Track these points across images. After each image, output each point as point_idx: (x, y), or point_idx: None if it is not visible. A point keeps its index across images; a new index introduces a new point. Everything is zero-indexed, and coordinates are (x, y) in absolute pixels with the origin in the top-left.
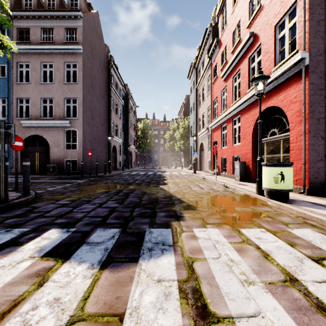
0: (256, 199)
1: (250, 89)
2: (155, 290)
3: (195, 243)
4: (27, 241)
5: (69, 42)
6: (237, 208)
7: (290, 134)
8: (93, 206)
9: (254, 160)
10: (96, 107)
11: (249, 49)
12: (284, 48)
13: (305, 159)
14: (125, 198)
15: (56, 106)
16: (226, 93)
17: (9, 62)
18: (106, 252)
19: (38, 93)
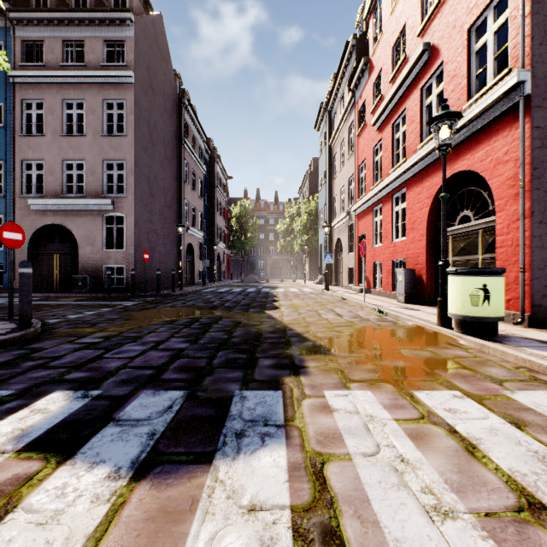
0: (438, 335)
1: (423, 143)
2: (241, 532)
3: (329, 421)
4: (0, 416)
5: (110, 64)
6: (404, 350)
7: (496, 219)
8: (142, 347)
9: (430, 267)
10: (158, 176)
11: (422, 72)
12: (486, 67)
13: (524, 262)
14: (202, 333)
15: (88, 174)
16: (381, 152)
17: (9, 99)
18: (151, 440)
19: (59, 152)
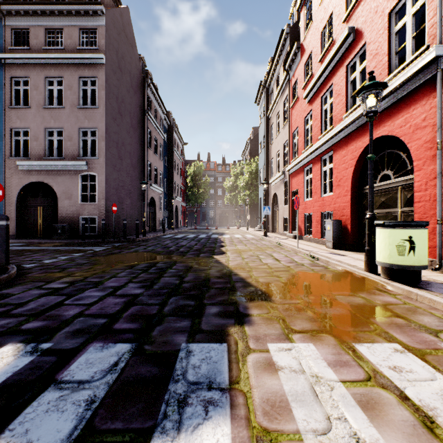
0: (366, 280)
1: (348, 113)
2: None
3: (274, 384)
4: None
5: (85, 48)
6: (338, 296)
7: (414, 177)
8: (101, 293)
9: (354, 218)
10: (125, 142)
11: (347, 52)
12: (405, 45)
13: (442, 215)
14: (157, 277)
15: (67, 140)
16: (311, 121)
17: (0, 77)
18: (88, 411)
19: (42, 122)
